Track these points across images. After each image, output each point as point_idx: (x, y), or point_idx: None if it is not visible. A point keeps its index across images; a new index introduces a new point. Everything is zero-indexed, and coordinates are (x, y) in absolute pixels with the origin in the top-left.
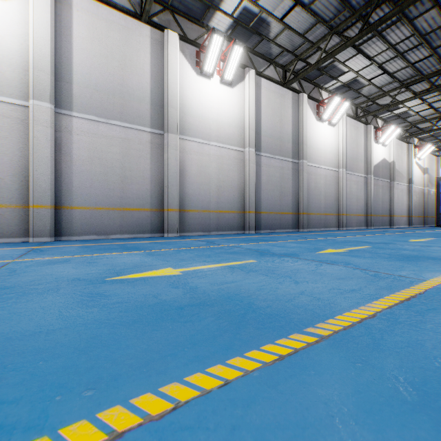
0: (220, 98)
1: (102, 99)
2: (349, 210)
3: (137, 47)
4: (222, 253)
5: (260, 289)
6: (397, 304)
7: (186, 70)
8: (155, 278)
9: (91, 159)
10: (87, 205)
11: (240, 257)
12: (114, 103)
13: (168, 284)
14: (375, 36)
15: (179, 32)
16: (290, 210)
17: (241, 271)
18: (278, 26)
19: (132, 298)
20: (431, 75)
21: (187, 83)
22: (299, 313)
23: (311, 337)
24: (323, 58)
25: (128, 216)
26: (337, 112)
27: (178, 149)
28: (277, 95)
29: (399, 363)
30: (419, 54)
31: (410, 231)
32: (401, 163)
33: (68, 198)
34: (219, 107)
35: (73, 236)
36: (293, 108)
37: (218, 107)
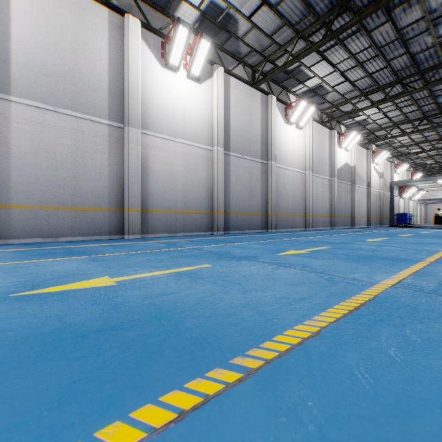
0: (187, 94)
1: (49, 84)
2: (315, 211)
3: (92, 30)
4: (177, 257)
5: (200, 301)
6: (346, 316)
7: (149, 61)
8: (79, 291)
9: (36, 151)
10: (30, 204)
11: (195, 261)
12: (64, 90)
13: (90, 299)
14: (338, 44)
15: (142, 19)
16: (259, 211)
17: (188, 279)
18: (246, 24)
19: (26, 323)
20: (386, 86)
21: (150, 75)
22: (232, 335)
23: (234, 373)
24: (290, 61)
25: (82, 216)
26: (304, 116)
27: (140, 145)
28: (246, 95)
29: (334, 410)
30: (377, 65)
31: (368, 231)
32: (361, 167)
33: (6, 195)
34: (186, 102)
35: (12, 238)
36: (262, 109)
37: (184, 102)
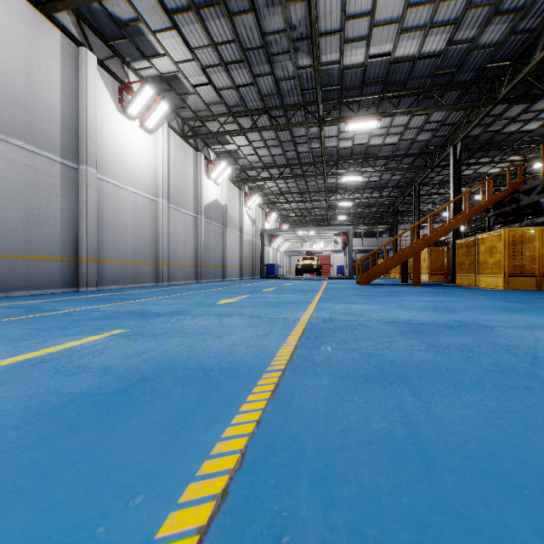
0: None
1: None
2: (174, 258)
3: None
4: None
5: None
6: None
7: None
8: None
9: None
10: None
11: None
12: None
13: None
14: (192, 10)
15: None
16: (57, 253)
17: None
18: None
19: None
20: (254, 111)
21: None
22: None
23: None
24: None
25: None
26: (152, 112)
27: None
28: (18, 15)
29: None
30: (243, 77)
31: (235, 285)
32: (234, 209)
33: None
34: None
35: None
36: (66, 66)
37: None
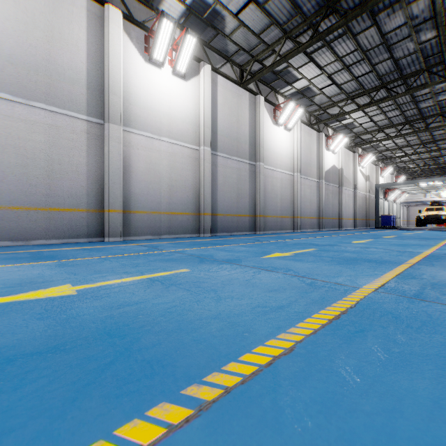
0: (173, 91)
1: (20, 74)
2: (303, 213)
3: (69, 18)
4: (155, 261)
5: (165, 312)
6: (324, 327)
7: (132, 55)
8: (29, 302)
9: (4, 147)
10: None
11: (173, 265)
12: (36, 81)
13: (38, 312)
14: (325, 46)
15: (123, 10)
16: (247, 212)
17: (160, 286)
18: (233, 22)
19: None
20: (371, 90)
21: (133, 69)
22: (193, 355)
23: (183, 408)
24: (278, 61)
25: (57, 217)
26: (292, 117)
27: (121, 143)
28: (234, 94)
29: None
30: (362, 69)
31: (355, 233)
32: (348, 170)
33: None
34: (171, 100)
35: None
36: (251, 109)
37: (169, 99)
